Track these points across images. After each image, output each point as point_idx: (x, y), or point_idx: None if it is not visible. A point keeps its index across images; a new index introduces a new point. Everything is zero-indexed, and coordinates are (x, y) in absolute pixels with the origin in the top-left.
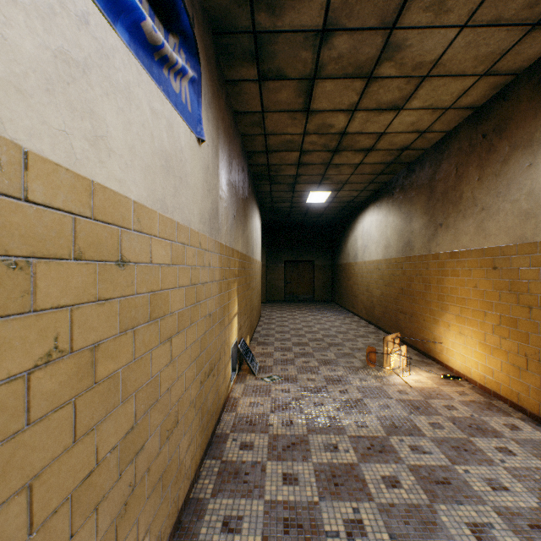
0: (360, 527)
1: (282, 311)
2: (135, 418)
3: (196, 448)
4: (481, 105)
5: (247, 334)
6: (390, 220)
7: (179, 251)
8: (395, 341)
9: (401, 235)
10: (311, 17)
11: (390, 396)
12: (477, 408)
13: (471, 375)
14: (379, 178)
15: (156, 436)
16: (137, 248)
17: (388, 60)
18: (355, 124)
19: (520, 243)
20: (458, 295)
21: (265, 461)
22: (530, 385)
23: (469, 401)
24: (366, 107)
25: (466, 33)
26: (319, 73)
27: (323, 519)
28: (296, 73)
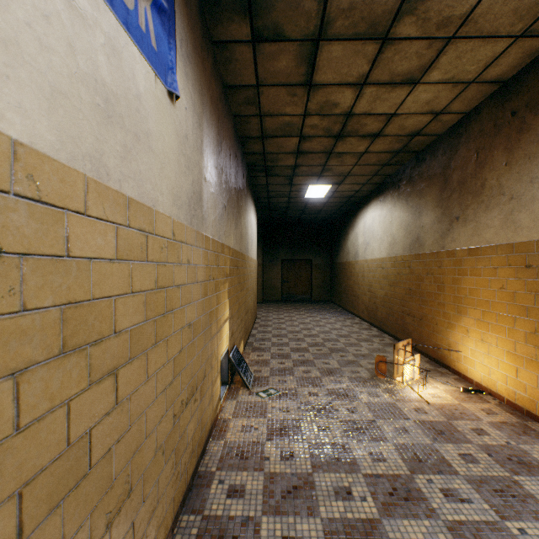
0: None
1: (279, 312)
2: (21, 535)
3: (166, 507)
4: (510, 78)
5: (240, 339)
6: (395, 215)
7: (134, 240)
8: (406, 348)
9: (409, 231)
10: None
11: (407, 415)
12: (511, 433)
13: (496, 389)
14: (383, 170)
15: (82, 535)
16: (26, 228)
17: (409, 13)
18: (363, 103)
19: None
20: (479, 297)
21: (260, 517)
22: None
23: (500, 423)
24: (377, 80)
25: None
26: (325, 32)
27: None
28: (297, 31)
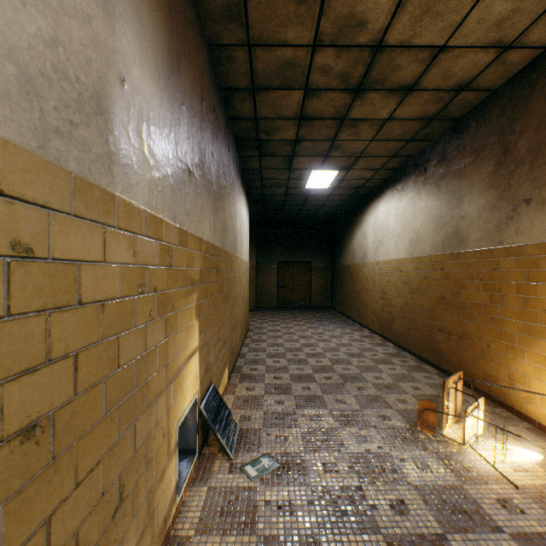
0: None
1: (275, 322)
2: None
3: None
4: None
5: (223, 368)
6: (420, 205)
7: None
8: (457, 384)
9: (442, 223)
10: None
11: (494, 520)
12: None
13: None
14: (406, 148)
15: None
16: None
17: None
18: (403, 21)
19: None
20: None
21: None
22: None
23: None
24: None
25: None
26: None
27: None
28: None
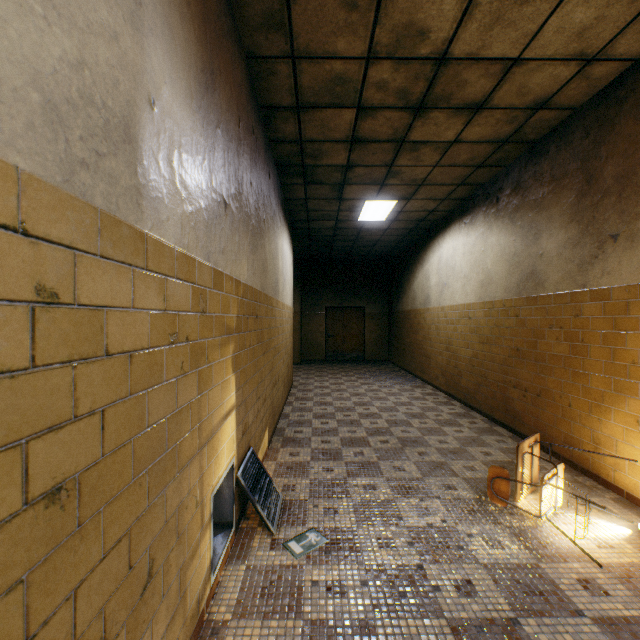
0: None
1: (323, 377)
2: None
3: None
4: None
5: (263, 430)
6: (491, 241)
7: None
8: (533, 449)
9: (517, 262)
10: None
11: (574, 602)
12: None
13: None
14: (475, 175)
15: None
16: None
17: None
18: (471, 30)
19: None
20: None
21: None
22: None
23: None
24: None
25: None
26: None
27: None
28: None
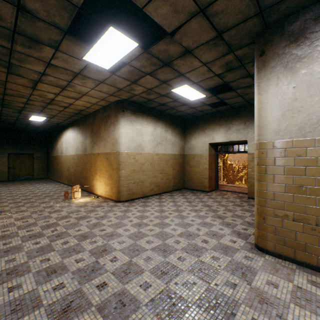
0: (56, 230)
1: (9, 186)
2: None
3: None
4: (105, 106)
5: None
6: (78, 137)
7: None
8: (77, 188)
9: (83, 144)
10: (38, 69)
11: (73, 206)
12: (101, 202)
13: (103, 195)
14: (73, 117)
15: None
16: None
17: (70, 87)
18: (59, 98)
19: (112, 151)
20: (100, 168)
21: (17, 231)
22: (114, 192)
23: (100, 201)
24: (63, 95)
25: (94, 90)
26: (41, 81)
27: (44, 232)
28: (29, 77)
